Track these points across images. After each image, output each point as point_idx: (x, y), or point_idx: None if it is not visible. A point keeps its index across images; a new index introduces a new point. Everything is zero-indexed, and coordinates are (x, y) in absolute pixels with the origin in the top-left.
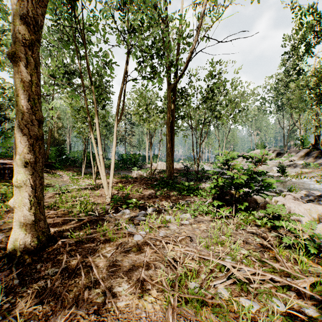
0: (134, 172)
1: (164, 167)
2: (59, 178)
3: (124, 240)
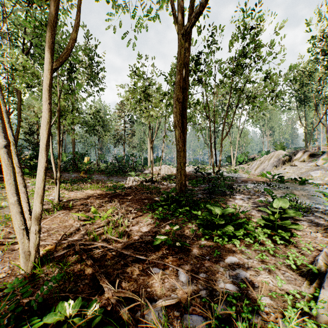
0: (130, 178)
1: (168, 171)
2: None
3: None
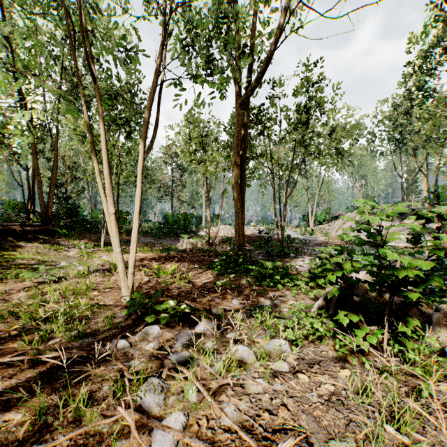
0: (183, 241)
1: (228, 233)
2: (63, 251)
3: None
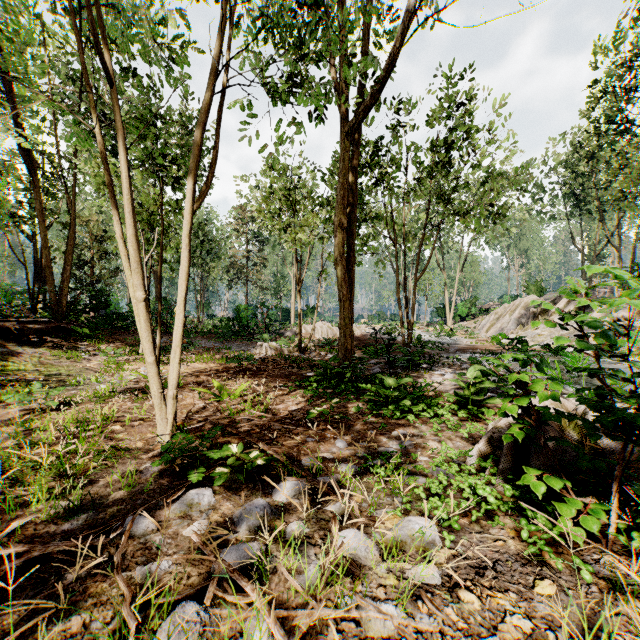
0: (262, 345)
1: (329, 333)
2: (80, 360)
3: None
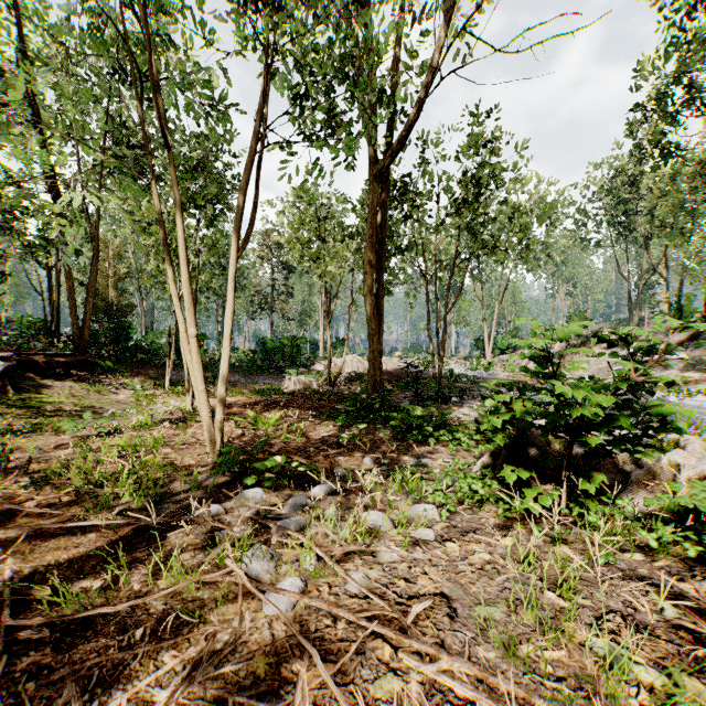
0: (290, 379)
1: (359, 367)
2: (109, 394)
3: (228, 614)
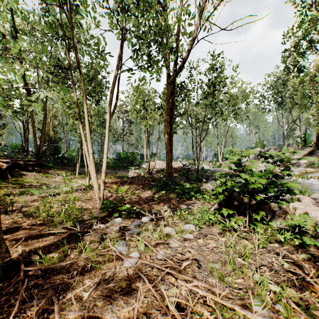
0: (131, 171)
1: (162, 166)
2: (51, 178)
3: (110, 266)
